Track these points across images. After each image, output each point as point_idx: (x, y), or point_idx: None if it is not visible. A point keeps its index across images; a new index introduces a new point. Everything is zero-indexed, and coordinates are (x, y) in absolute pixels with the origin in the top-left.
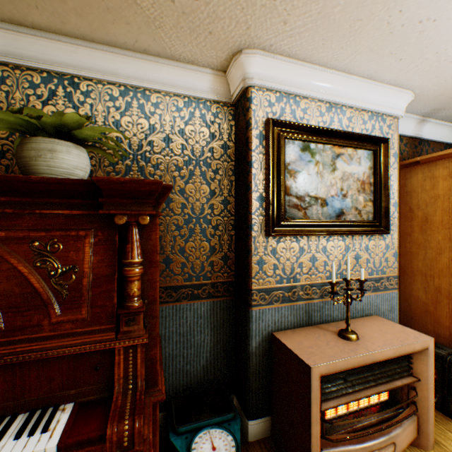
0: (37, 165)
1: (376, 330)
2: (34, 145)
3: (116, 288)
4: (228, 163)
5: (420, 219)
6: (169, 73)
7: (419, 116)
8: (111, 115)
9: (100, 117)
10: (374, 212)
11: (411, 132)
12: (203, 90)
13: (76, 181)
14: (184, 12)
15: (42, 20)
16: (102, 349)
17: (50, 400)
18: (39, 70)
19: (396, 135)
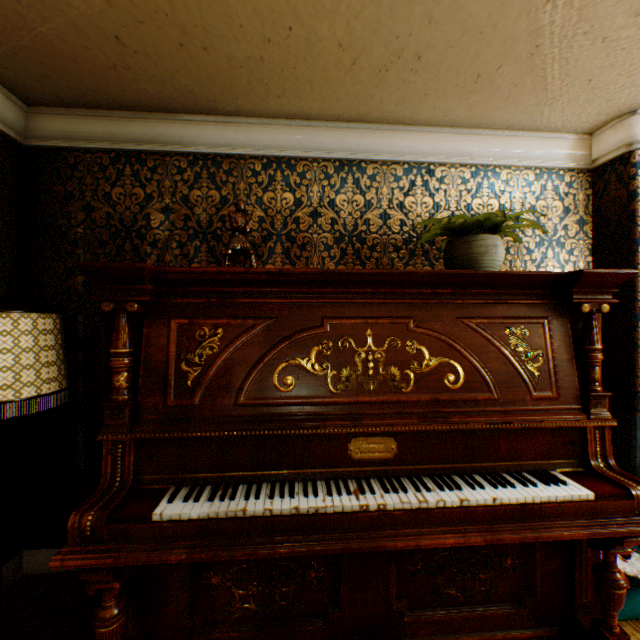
0: (482, 260)
1: None
2: (481, 242)
3: (575, 373)
4: (583, 241)
5: None
6: (524, 146)
7: None
8: (462, 199)
9: (452, 203)
10: None
11: None
12: (558, 159)
13: (550, 274)
14: (593, 87)
15: (425, 117)
16: (570, 428)
17: (534, 465)
18: (400, 163)
19: None
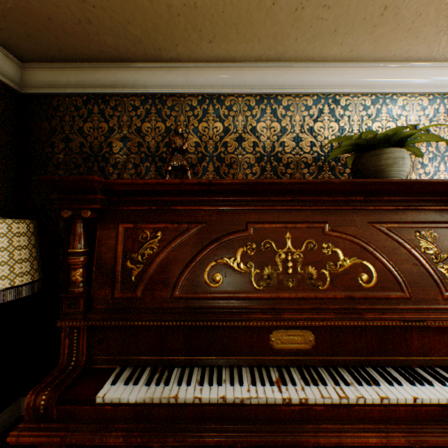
0: (389, 171)
1: None
2: (389, 155)
3: None
4: None
5: None
6: (420, 75)
7: None
8: (363, 123)
9: (354, 126)
10: None
11: None
12: None
13: None
14: None
15: (333, 53)
16: None
17: (446, 361)
18: (310, 95)
19: None
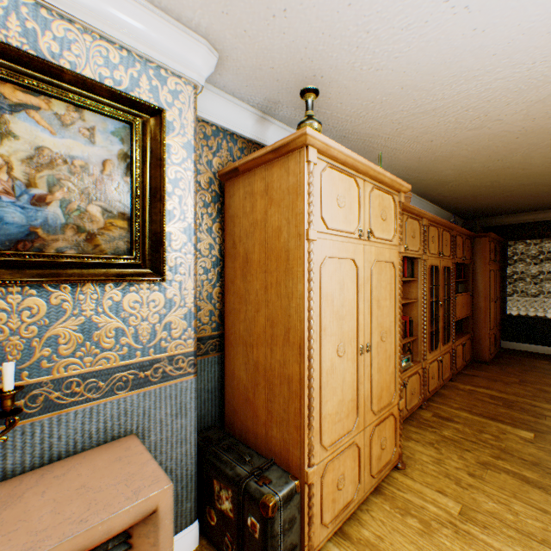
0: None
1: (68, 492)
2: None
3: None
4: None
5: (243, 258)
6: None
7: (258, 109)
8: None
9: None
10: (132, 239)
11: (250, 132)
12: None
13: None
14: None
15: None
16: None
17: None
18: None
19: (193, 113)
